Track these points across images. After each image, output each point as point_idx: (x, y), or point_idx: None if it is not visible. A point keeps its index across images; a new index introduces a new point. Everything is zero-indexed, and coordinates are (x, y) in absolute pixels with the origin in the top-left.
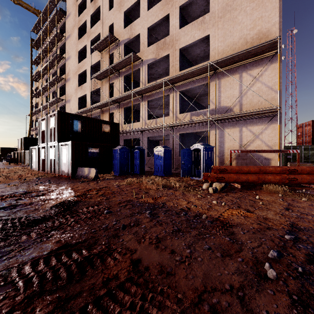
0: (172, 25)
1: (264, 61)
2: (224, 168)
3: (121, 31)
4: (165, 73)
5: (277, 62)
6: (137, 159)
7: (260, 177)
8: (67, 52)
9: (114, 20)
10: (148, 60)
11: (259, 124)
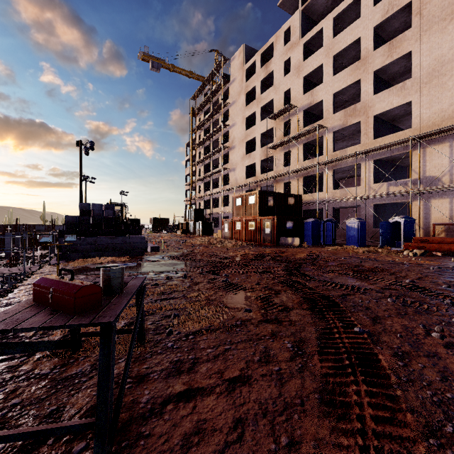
0: (364, 91)
1: None
2: (425, 239)
3: (299, 97)
4: (351, 134)
5: None
6: (329, 230)
7: None
8: (232, 119)
9: (290, 86)
10: (333, 128)
11: None
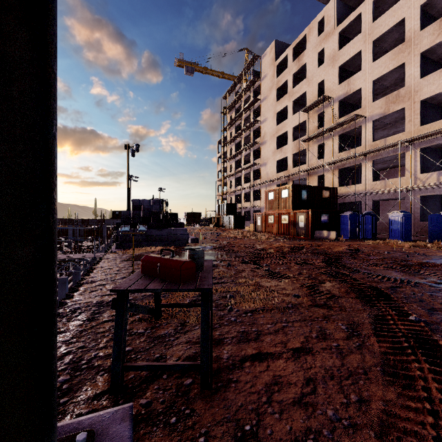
0: (409, 75)
1: None
2: None
3: (334, 87)
4: (393, 121)
5: None
6: (368, 224)
7: None
8: (263, 115)
9: (324, 77)
10: (373, 116)
11: None
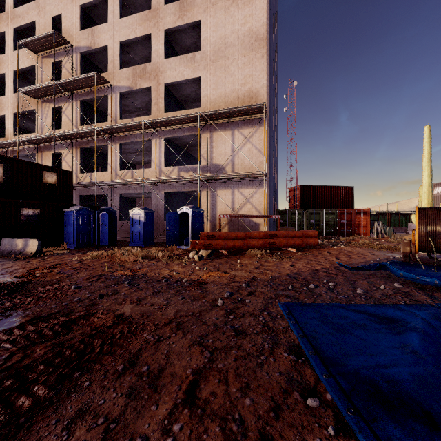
0: (155, 50)
1: (254, 122)
2: (212, 234)
3: (75, 32)
4: (145, 108)
5: (265, 125)
6: (105, 224)
7: (245, 242)
8: None
9: (62, 10)
10: (120, 87)
11: (250, 188)
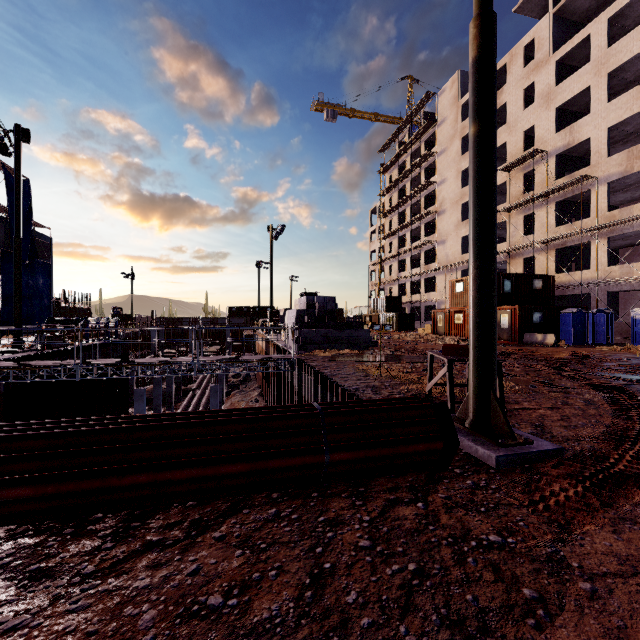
0: None
1: None
2: None
3: (550, 137)
4: None
5: None
6: (601, 325)
7: None
8: (440, 174)
9: (534, 122)
10: (608, 177)
11: None
